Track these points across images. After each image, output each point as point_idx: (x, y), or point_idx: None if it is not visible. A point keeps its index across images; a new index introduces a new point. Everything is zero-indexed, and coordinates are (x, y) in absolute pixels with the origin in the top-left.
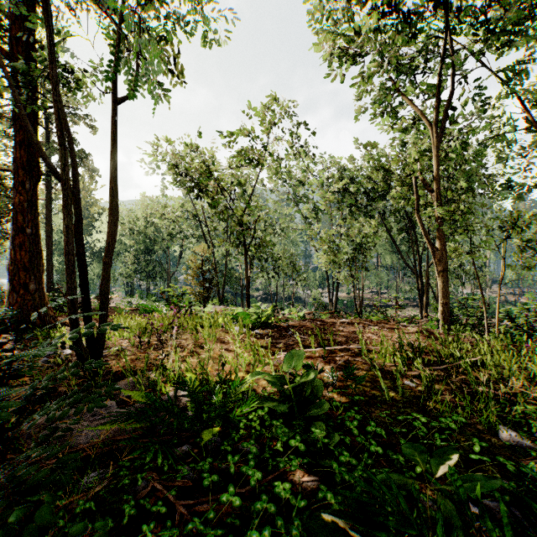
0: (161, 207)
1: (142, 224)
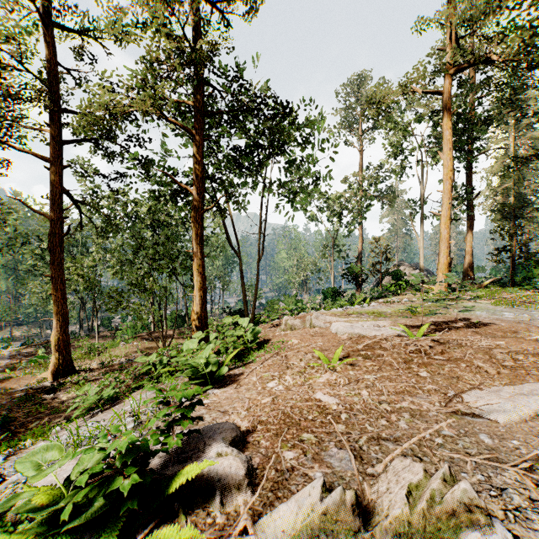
0: None
1: None
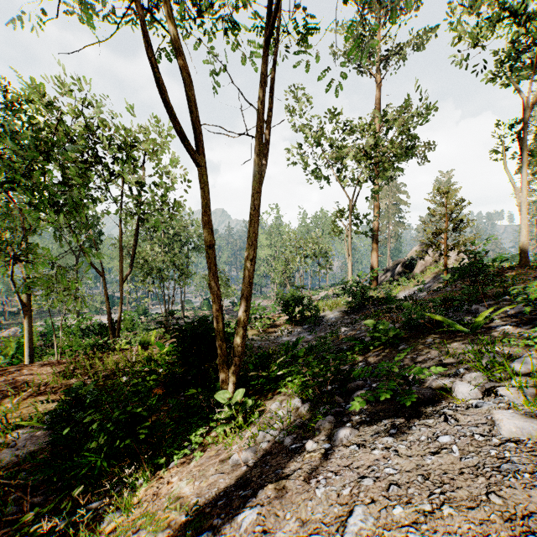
0: None
1: None
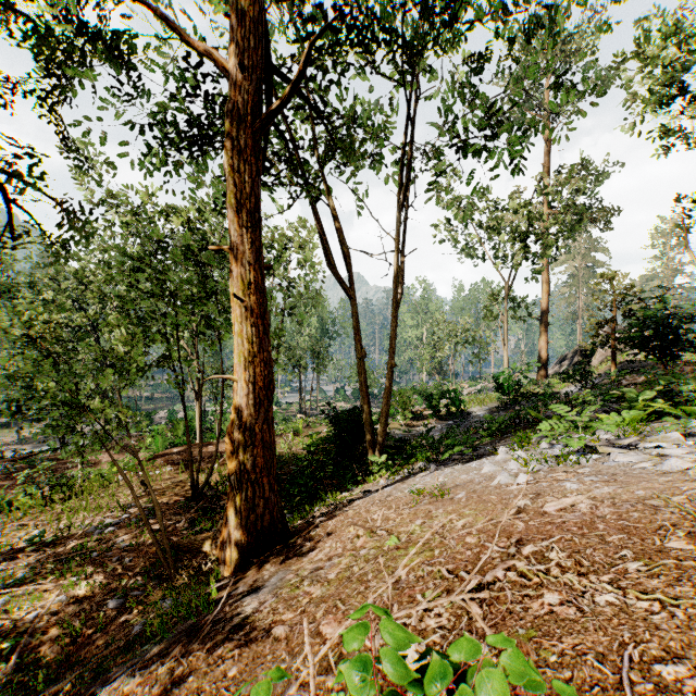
0: None
1: None
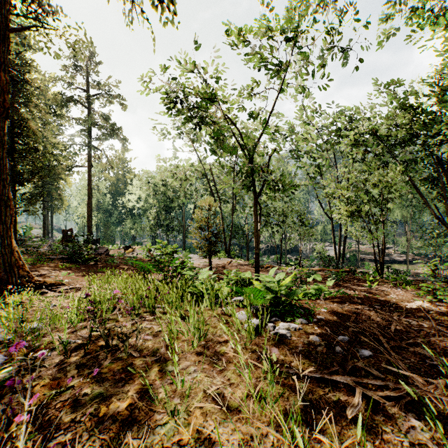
0: (174, 168)
1: (161, 185)
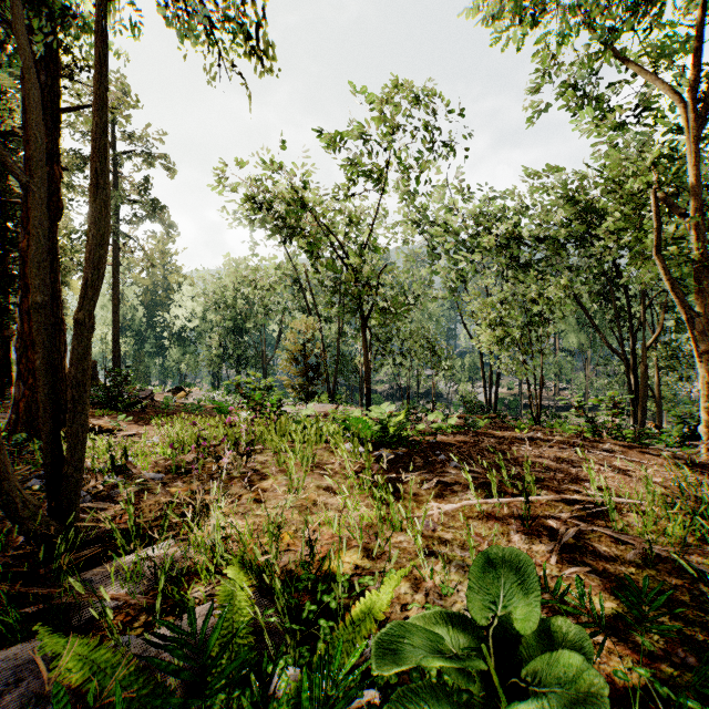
0: (252, 270)
1: (230, 295)
